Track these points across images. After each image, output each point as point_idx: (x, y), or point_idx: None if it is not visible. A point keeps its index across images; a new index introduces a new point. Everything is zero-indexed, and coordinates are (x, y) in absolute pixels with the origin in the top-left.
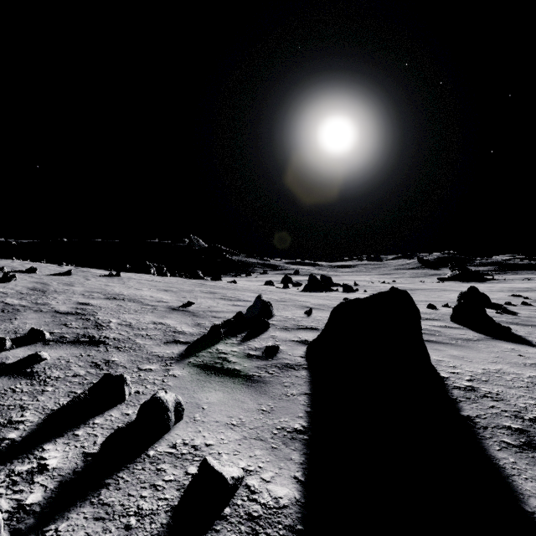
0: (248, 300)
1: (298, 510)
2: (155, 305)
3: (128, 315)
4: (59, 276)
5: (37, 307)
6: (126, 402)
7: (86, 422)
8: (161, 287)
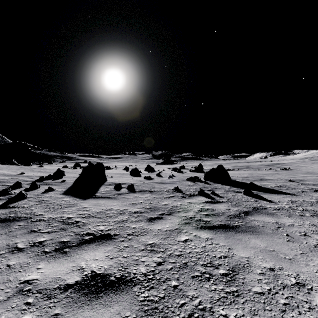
0: (53, 172)
1: (65, 190)
2: (4, 174)
3: None
4: None
5: None
6: (23, 188)
7: (16, 189)
8: None
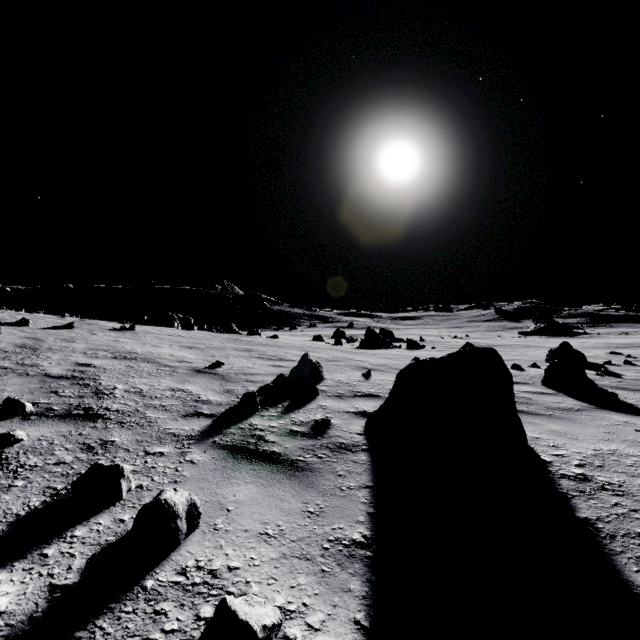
0: (292, 359)
1: None
2: (175, 366)
3: (139, 379)
4: (57, 330)
5: (22, 370)
6: (123, 502)
7: (62, 534)
8: (184, 344)
